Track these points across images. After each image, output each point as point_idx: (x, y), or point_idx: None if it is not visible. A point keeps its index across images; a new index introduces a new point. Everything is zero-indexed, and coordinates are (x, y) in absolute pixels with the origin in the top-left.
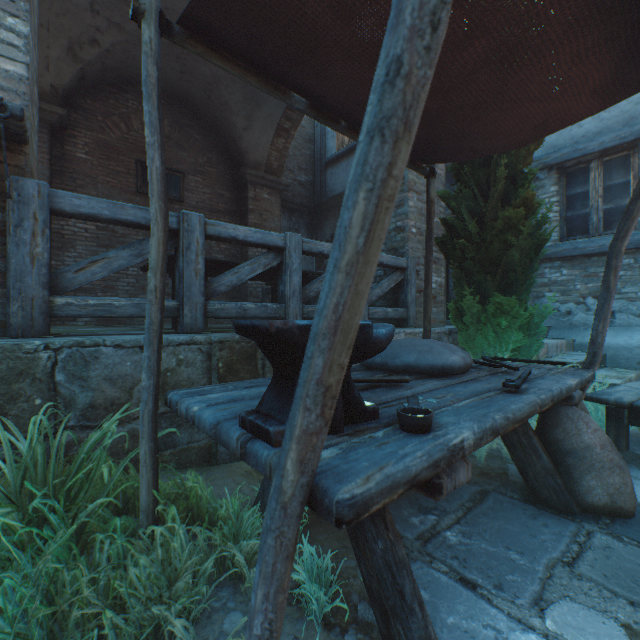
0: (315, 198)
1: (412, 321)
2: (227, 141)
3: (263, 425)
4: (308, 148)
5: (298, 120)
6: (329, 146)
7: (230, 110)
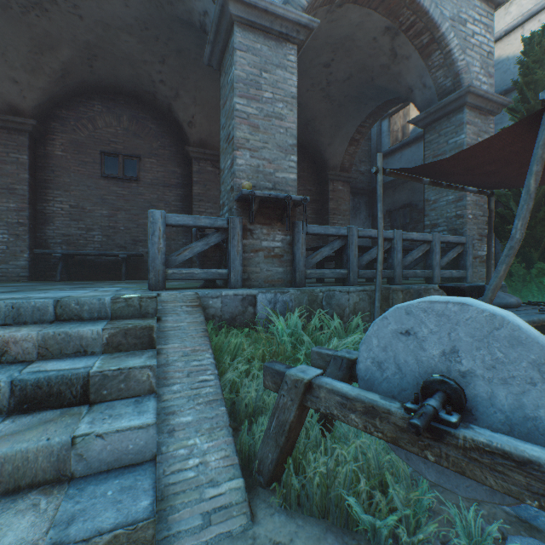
0: (372, 182)
1: (469, 279)
2: (314, 153)
3: None
4: (366, 145)
5: (366, 132)
6: (384, 142)
7: (320, 134)
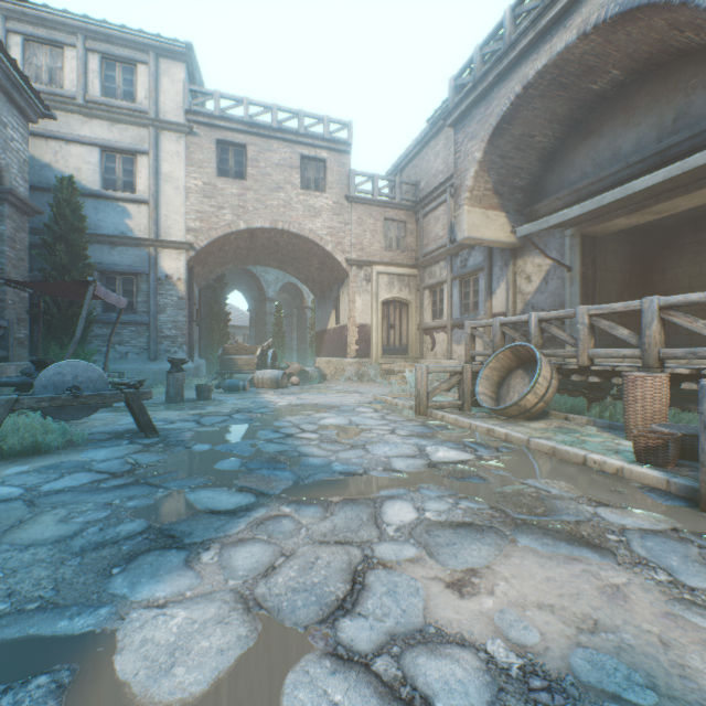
0: None
1: (12, 358)
2: None
3: None
4: None
5: None
6: None
7: None
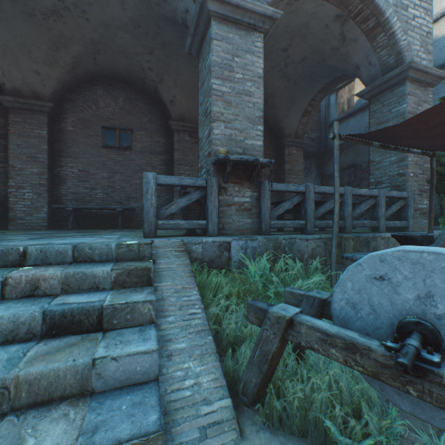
0: (321, 147)
1: (410, 228)
2: (272, 123)
3: None
4: (316, 116)
5: (316, 105)
6: (332, 113)
7: (277, 108)
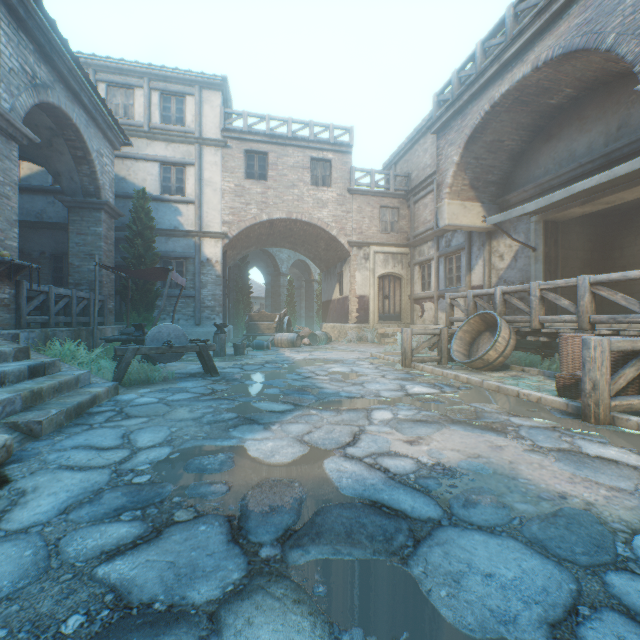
0: None
1: (107, 323)
2: None
3: (139, 335)
4: None
5: None
6: None
7: None
